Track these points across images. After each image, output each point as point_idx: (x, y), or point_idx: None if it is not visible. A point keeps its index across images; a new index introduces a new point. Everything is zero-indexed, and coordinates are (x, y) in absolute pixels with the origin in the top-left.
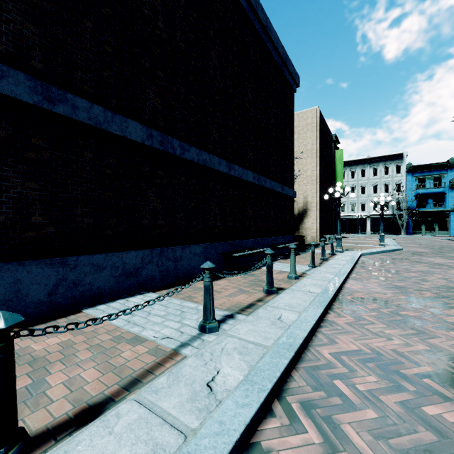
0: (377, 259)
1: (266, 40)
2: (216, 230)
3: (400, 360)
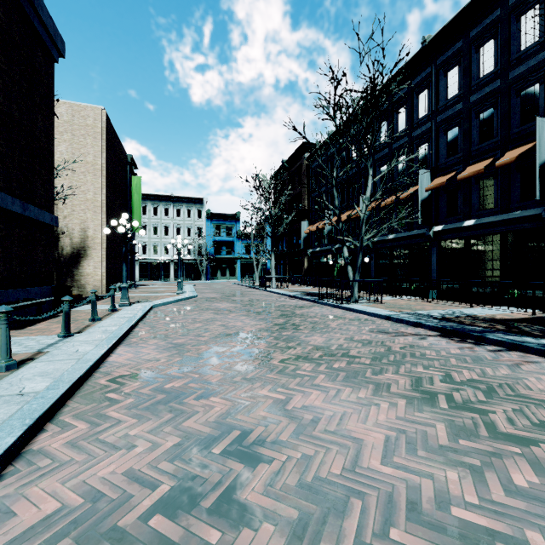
0: (169, 310)
1: None
2: None
3: (129, 492)
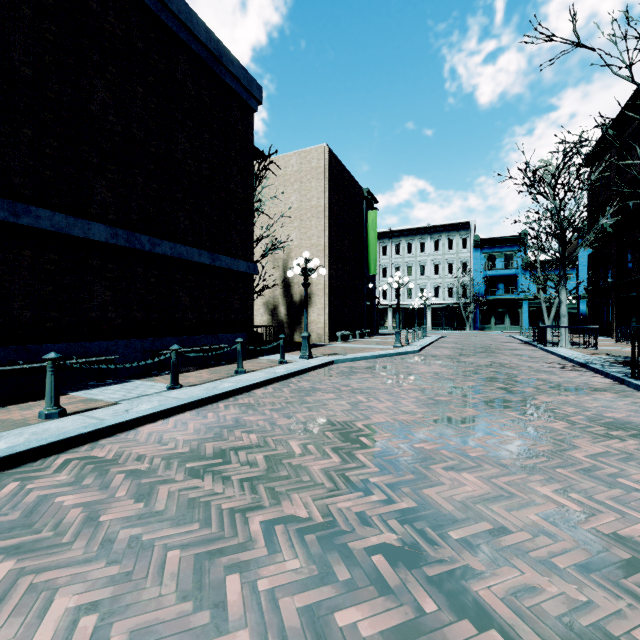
0: (344, 368)
1: (158, 8)
2: None
3: None
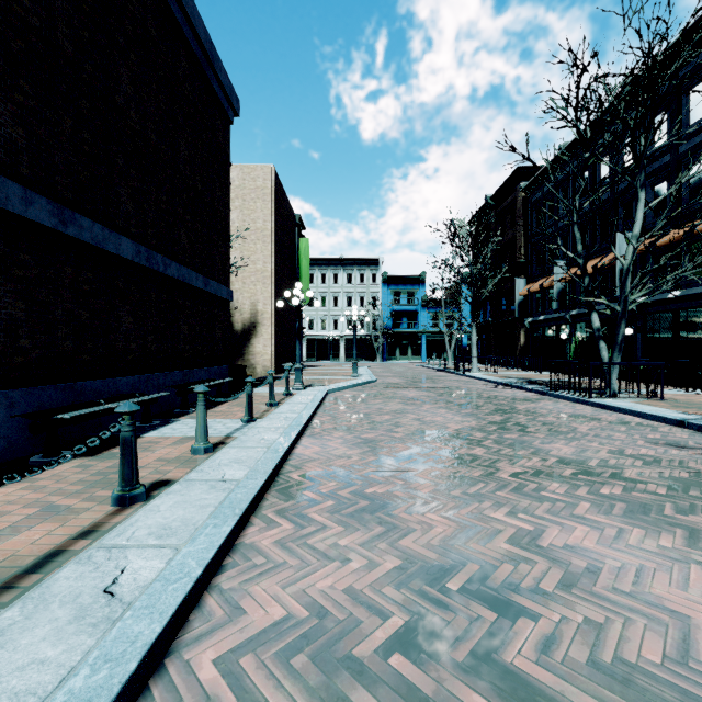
0: (347, 397)
1: None
2: (17, 360)
3: (356, 616)
